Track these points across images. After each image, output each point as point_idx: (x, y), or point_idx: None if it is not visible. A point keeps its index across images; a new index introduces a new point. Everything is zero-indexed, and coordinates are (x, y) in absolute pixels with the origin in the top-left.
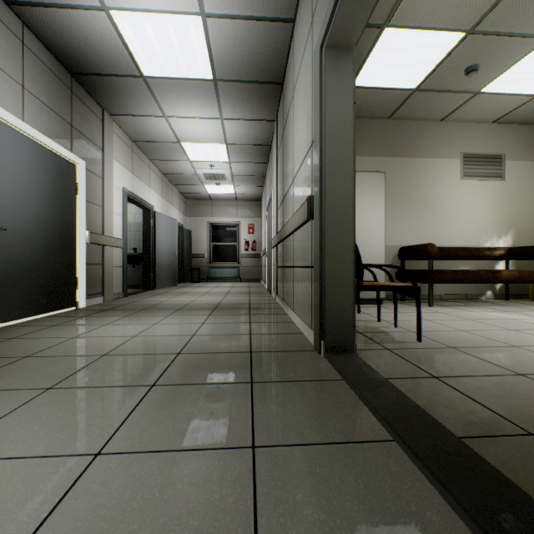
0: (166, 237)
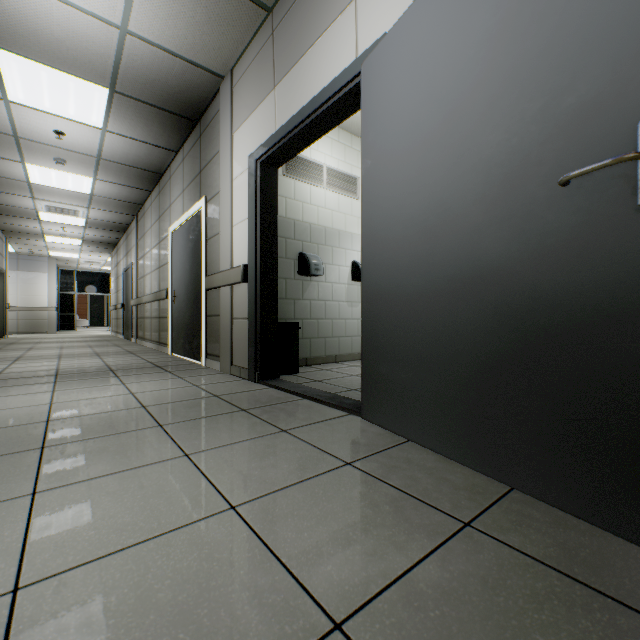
0: (445, 116)
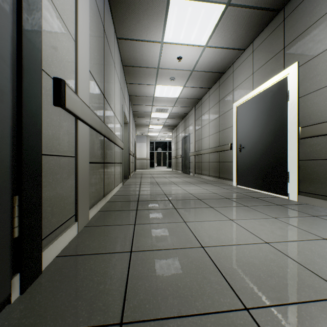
0: None
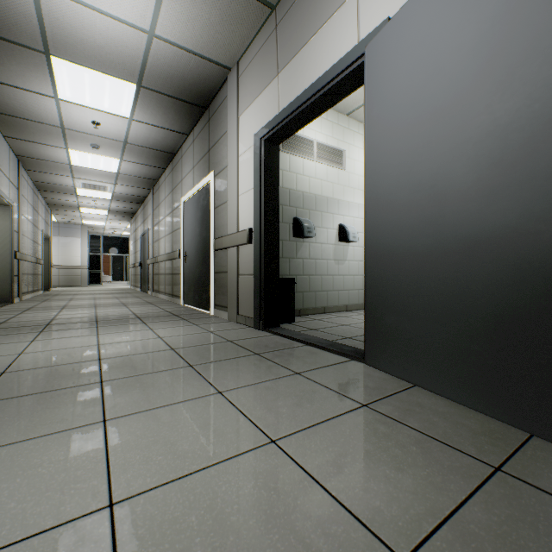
0: (455, 88)
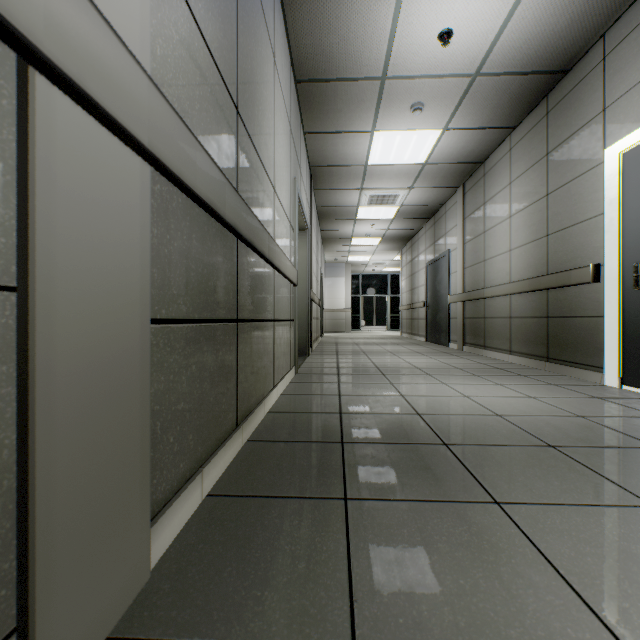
0: None
